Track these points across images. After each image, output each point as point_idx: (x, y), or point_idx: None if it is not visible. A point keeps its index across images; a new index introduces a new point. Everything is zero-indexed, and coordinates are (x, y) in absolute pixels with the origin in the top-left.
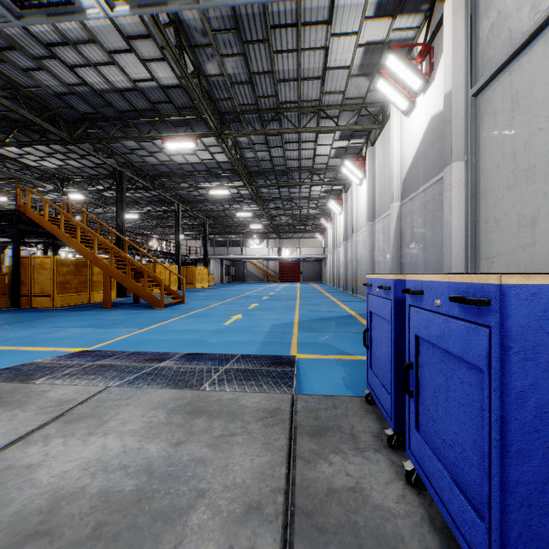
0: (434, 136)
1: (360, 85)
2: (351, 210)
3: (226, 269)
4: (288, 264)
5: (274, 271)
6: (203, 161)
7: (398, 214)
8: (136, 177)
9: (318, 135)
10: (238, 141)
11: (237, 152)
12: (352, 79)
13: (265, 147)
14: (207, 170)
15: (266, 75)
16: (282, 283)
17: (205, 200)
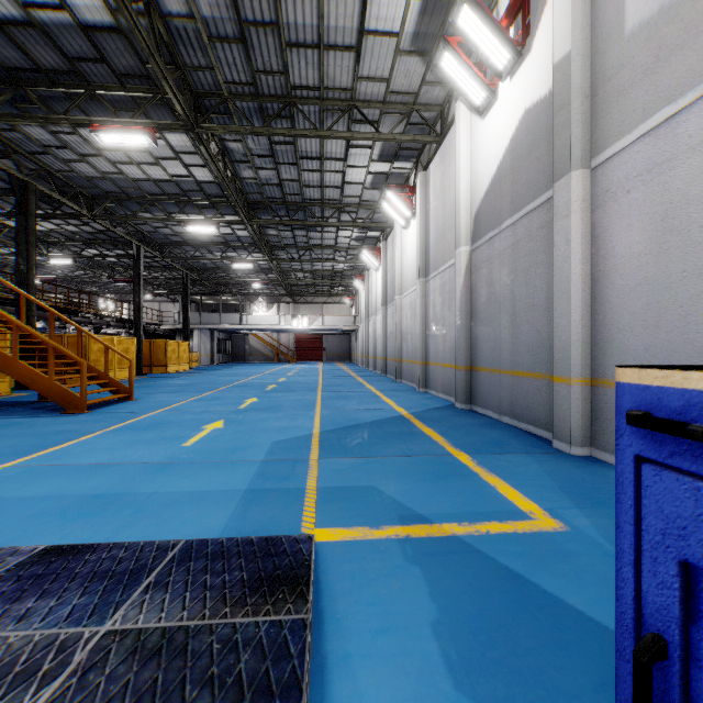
0: (530, 139)
1: (412, 71)
2: (392, 264)
3: (220, 345)
4: (307, 338)
5: (287, 347)
6: (174, 178)
7: (467, 264)
8: (59, 196)
9: (349, 149)
10: (227, 149)
11: (227, 166)
12: (402, 58)
13: (271, 163)
14: (181, 193)
15: (268, 31)
16: (299, 363)
17: (183, 242)
